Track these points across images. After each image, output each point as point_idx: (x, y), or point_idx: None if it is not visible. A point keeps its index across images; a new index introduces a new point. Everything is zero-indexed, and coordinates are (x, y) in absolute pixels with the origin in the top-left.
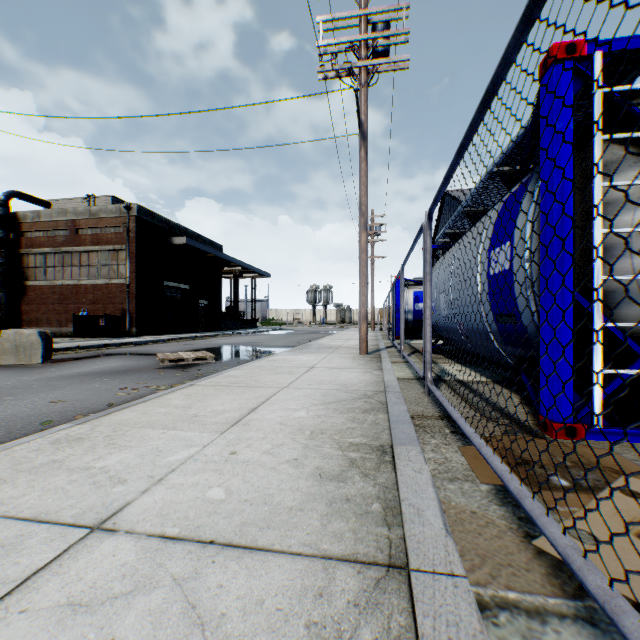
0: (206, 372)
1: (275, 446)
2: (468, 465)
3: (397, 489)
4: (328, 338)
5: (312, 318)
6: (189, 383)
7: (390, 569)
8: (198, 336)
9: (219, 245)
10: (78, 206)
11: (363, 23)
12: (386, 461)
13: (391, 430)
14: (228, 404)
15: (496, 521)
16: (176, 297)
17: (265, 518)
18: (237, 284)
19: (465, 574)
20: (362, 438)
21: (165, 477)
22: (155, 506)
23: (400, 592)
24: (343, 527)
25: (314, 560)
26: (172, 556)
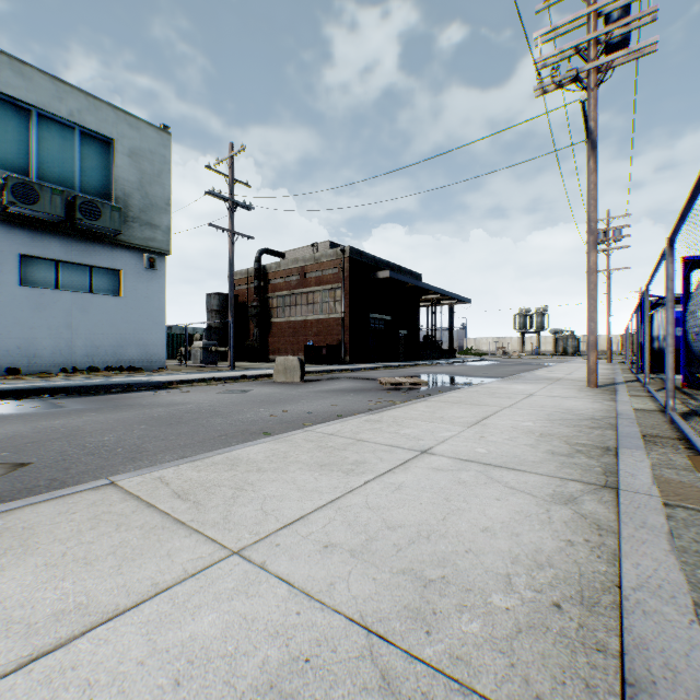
0: (425, 394)
1: (512, 437)
2: (690, 465)
3: (616, 465)
4: (544, 370)
5: (520, 347)
6: (422, 399)
7: (604, 487)
8: (400, 365)
9: (417, 274)
10: (303, 254)
11: (591, 20)
12: (608, 454)
13: (617, 440)
14: (462, 413)
15: (699, 487)
16: (379, 328)
17: (517, 462)
18: (435, 312)
19: (658, 496)
20: (587, 441)
21: (444, 441)
22: (448, 450)
23: (609, 493)
24: (571, 472)
25: (553, 478)
26: (470, 465)
